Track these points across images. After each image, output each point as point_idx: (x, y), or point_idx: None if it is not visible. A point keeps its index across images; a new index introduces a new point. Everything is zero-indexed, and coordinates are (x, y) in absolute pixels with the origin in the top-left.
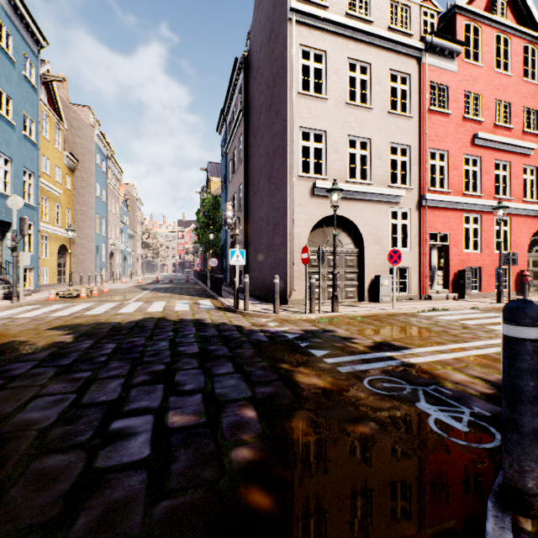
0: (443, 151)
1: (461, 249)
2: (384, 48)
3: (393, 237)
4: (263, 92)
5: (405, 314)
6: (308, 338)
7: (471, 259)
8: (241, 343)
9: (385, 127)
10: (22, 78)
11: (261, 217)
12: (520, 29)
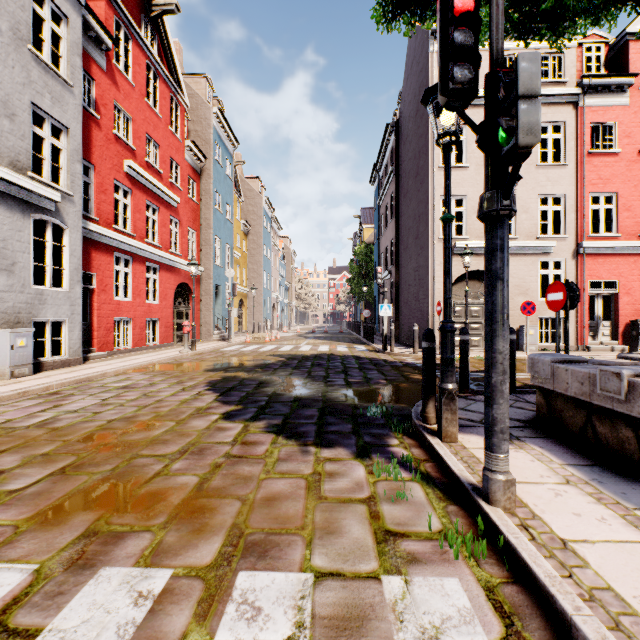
0: (610, 193)
1: (637, 297)
2: None
3: None
4: (411, 160)
5: None
6: None
7: None
8: (384, 365)
9: (532, 180)
10: (225, 177)
11: (410, 272)
12: None
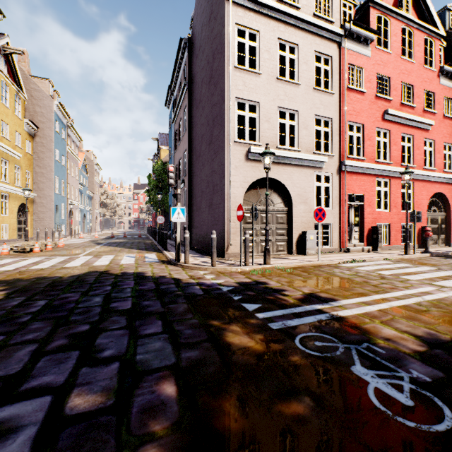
0: (359, 124)
1: (374, 208)
2: (310, 32)
3: (317, 198)
4: (204, 68)
5: (329, 266)
6: (241, 290)
7: (382, 217)
8: (176, 297)
9: (311, 101)
10: None
11: (203, 179)
12: (421, 24)
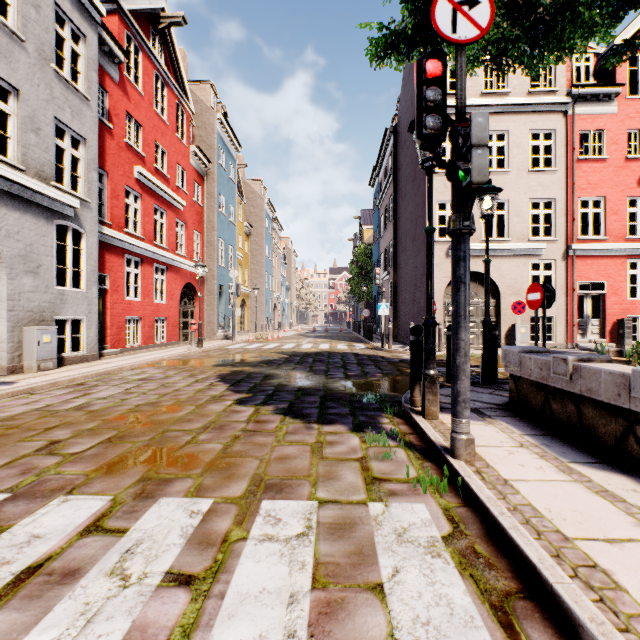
0: (598, 197)
1: (624, 297)
2: (523, 112)
3: None
4: (408, 165)
5: None
6: None
7: (638, 307)
8: (381, 361)
9: (524, 185)
10: (229, 181)
11: (407, 273)
12: None
